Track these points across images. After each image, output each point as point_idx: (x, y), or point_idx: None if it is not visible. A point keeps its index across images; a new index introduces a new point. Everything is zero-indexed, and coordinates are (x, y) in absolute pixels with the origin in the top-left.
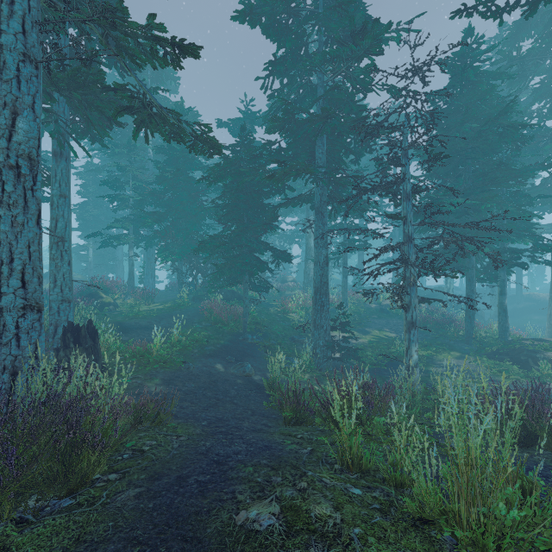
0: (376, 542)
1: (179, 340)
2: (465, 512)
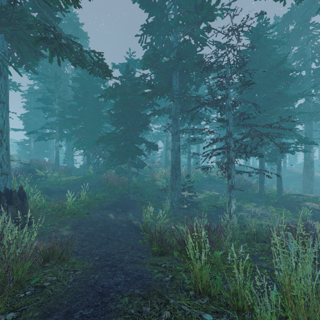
0: None
1: (86, 199)
2: None
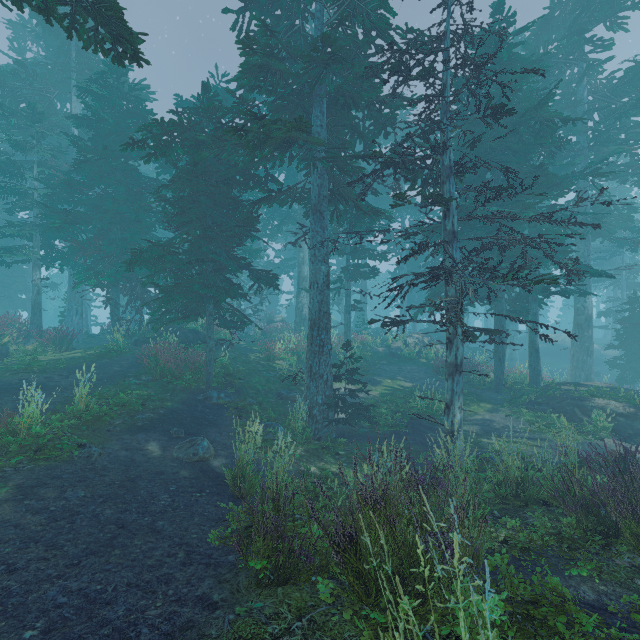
0: None
1: (89, 405)
2: None
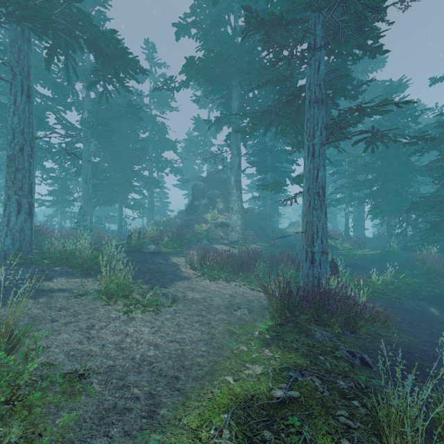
0: None
1: (392, 281)
2: None
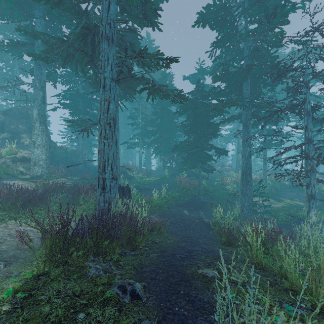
0: (263, 292)
1: (165, 196)
2: (314, 289)
